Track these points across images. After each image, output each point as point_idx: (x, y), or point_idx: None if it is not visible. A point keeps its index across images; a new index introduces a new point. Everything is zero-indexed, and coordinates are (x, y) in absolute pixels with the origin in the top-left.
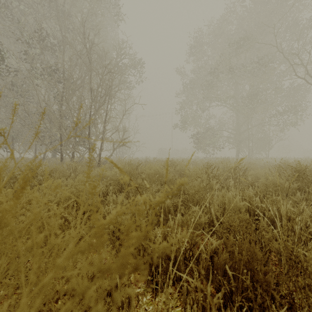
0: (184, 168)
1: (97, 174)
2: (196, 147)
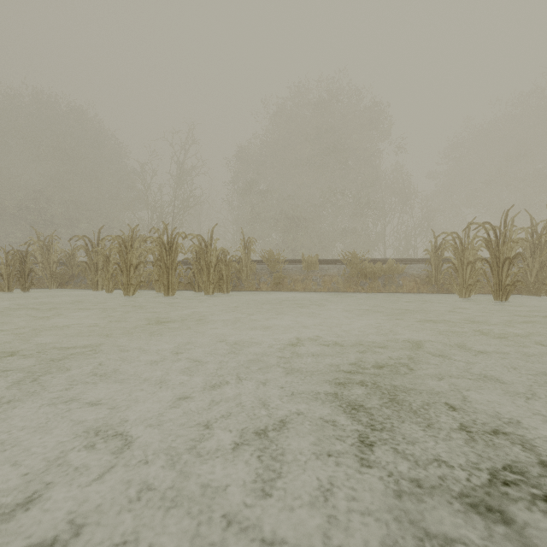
0: None
1: None
2: None
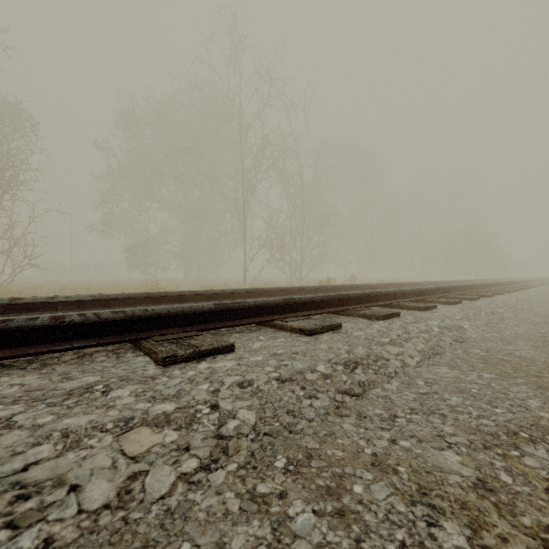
0: None
1: None
2: (130, 265)
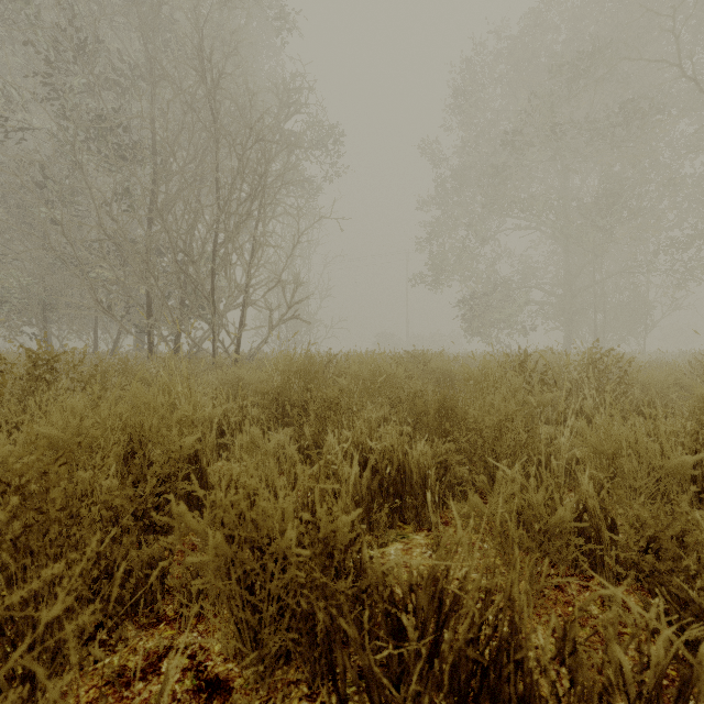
0: (449, 368)
1: (225, 382)
2: (466, 328)
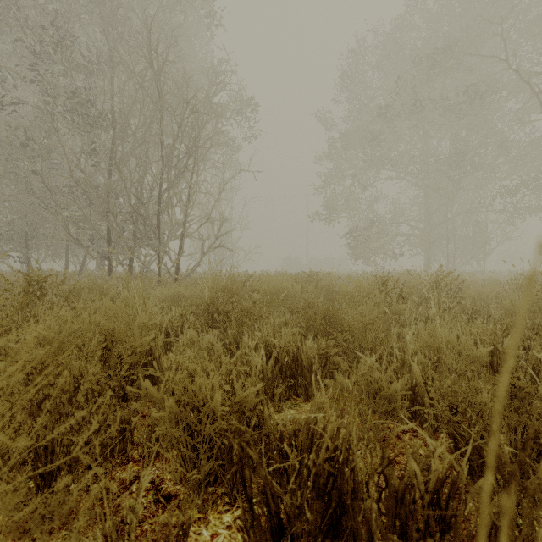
0: (335, 285)
1: (169, 296)
2: (351, 254)
